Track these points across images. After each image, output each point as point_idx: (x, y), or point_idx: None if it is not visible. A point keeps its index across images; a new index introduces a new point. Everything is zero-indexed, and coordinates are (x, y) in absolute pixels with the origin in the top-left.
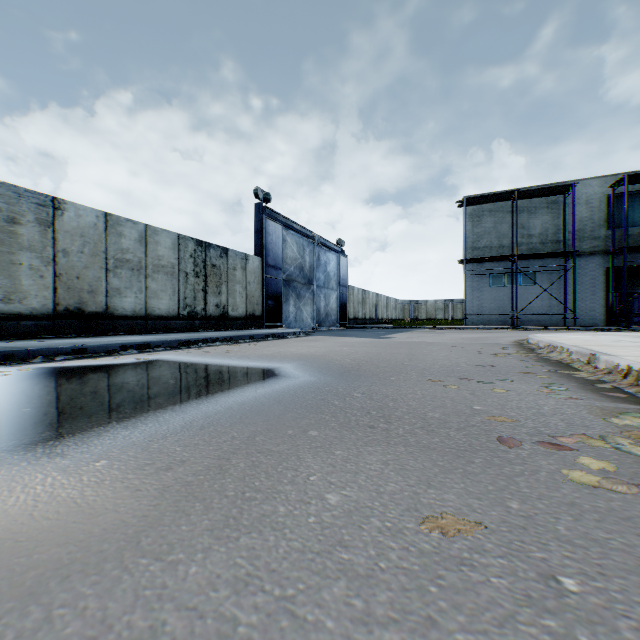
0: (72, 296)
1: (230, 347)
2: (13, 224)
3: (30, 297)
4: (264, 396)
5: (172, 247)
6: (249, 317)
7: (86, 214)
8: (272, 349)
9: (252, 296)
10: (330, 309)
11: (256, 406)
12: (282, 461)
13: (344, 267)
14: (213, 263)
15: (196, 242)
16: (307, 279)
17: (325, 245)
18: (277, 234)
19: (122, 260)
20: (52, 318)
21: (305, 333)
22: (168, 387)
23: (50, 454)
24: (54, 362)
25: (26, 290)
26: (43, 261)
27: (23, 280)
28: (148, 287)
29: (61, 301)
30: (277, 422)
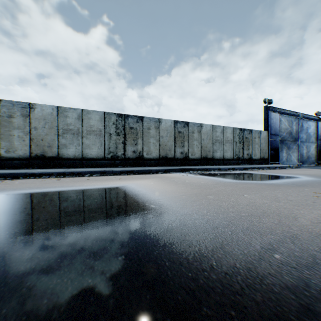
0: (204, 153)
1: (263, 170)
2: (192, 133)
3: (196, 154)
4: (300, 180)
5: (231, 133)
6: (261, 159)
7: (207, 126)
8: (285, 172)
9: (262, 149)
10: (309, 154)
11: (300, 181)
12: (317, 186)
13: (320, 128)
14: (245, 137)
15: (239, 129)
16: (293, 138)
17: (306, 118)
18: (275, 118)
19: (216, 140)
20: (200, 160)
21: (294, 167)
22: (266, 177)
23: (265, 181)
24: (217, 171)
25: (195, 152)
26: (198, 143)
27: (194, 149)
28: (223, 148)
29: (202, 154)
30: (310, 183)
